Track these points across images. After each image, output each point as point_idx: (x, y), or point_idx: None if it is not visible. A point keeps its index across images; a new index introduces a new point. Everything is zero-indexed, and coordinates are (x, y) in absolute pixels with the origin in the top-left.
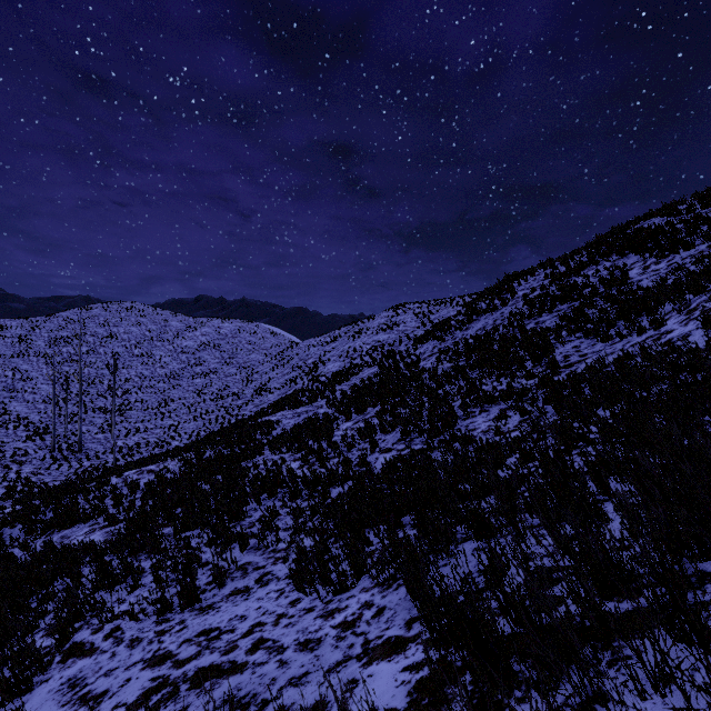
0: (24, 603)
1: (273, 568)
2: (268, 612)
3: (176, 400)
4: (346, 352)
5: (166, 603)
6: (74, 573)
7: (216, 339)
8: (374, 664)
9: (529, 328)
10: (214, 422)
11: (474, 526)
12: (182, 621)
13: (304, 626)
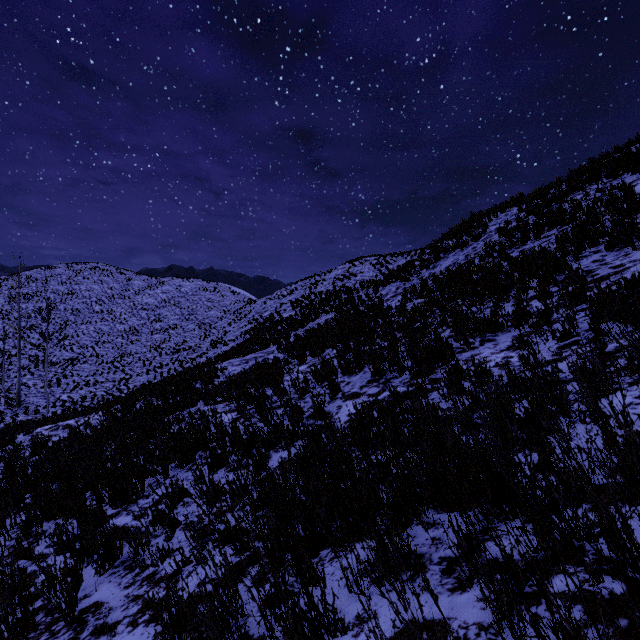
0: None
1: (124, 639)
2: None
3: (132, 354)
4: (302, 302)
5: None
6: None
7: (176, 296)
8: None
9: (513, 256)
10: (166, 375)
11: None
12: None
13: None
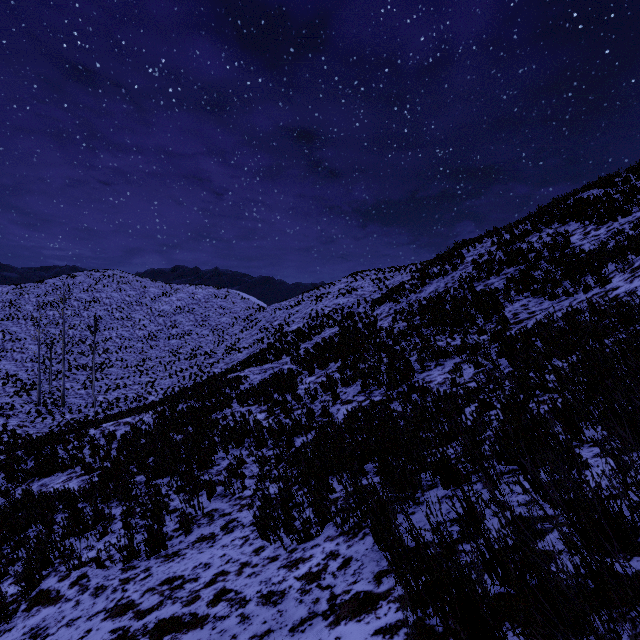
0: None
1: (239, 515)
2: (232, 560)
3: (153, 359)
4: (308, 314)
5: (132, 550)
6: (47, 520)
7: (190, 303)
8: (342, 624)
9: (478, 289)
10: (188, 379)
11: (441, 473)
12: (147, 569)
13: (268, 576)
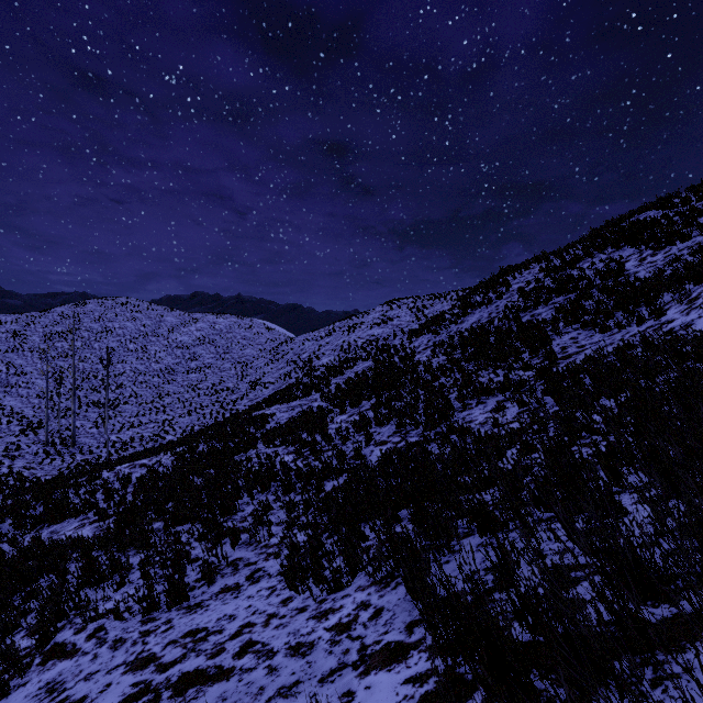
0: (7, 601)
1: (265, 564)
2: (258, 612)
3: (170, 395)
4: (340, 347)
5: (152, 601)
6: (60, 570)
7: (210, 334)
8: (372, 674)
9: (524, 320)
10: (209, 417)
11: (477, 520)
12: (169, 621)
13: (296, 627)
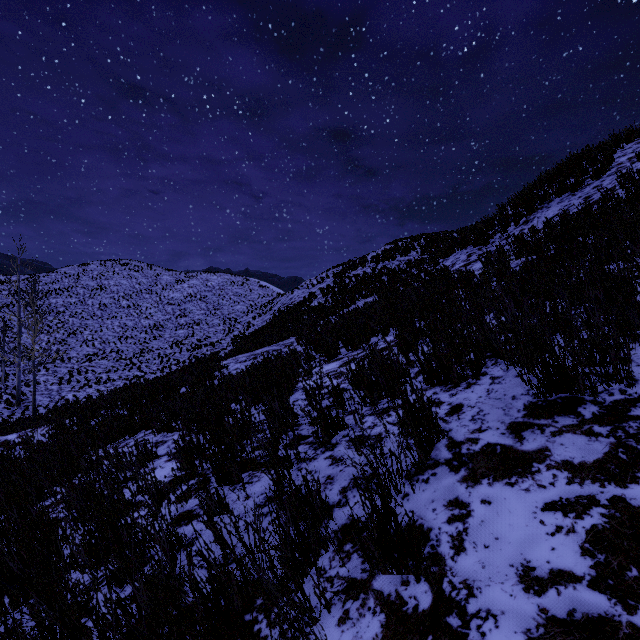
0: None
1: None
2: None
3: (153, 350)
4: (333, 288)
5: None
6: None
7: (202, 291)
8: None
9: None
10: None
11: None
12: None
13: None
